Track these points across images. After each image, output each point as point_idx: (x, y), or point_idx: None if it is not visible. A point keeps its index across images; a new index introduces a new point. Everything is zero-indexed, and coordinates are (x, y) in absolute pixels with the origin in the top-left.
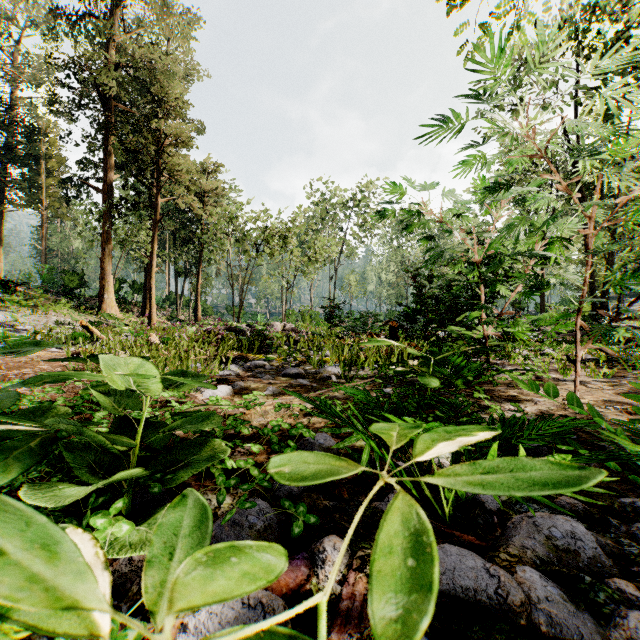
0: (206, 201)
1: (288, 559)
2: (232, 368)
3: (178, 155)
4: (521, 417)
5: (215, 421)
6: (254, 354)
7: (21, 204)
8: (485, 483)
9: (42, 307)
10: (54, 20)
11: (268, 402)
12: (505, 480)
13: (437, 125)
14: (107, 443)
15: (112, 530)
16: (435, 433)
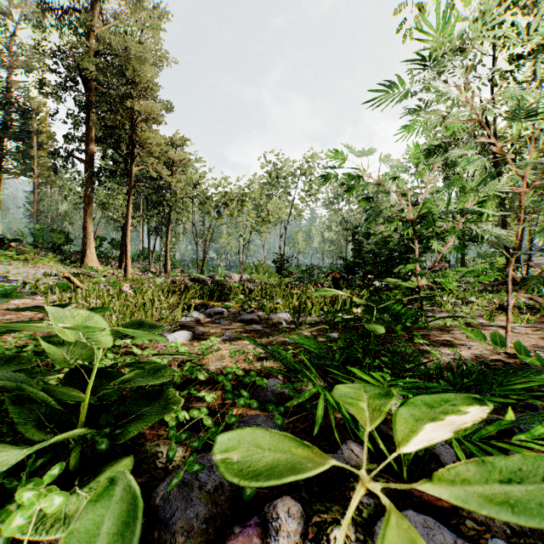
0: (174, 170)
1: (239, 526)
2: (194, 314)
3: (150, 130)
4: (467, 365)
5: (166, 374)
6: (214, 302)
7: (16, 173)
8: (511, 500)
9: (32, 261)
10: (43, 14)
11: (224, 348)
12: (539, 496)
13: (381, 91)
14: (49, 400)
15: (41, 505)
16: (412, 405)
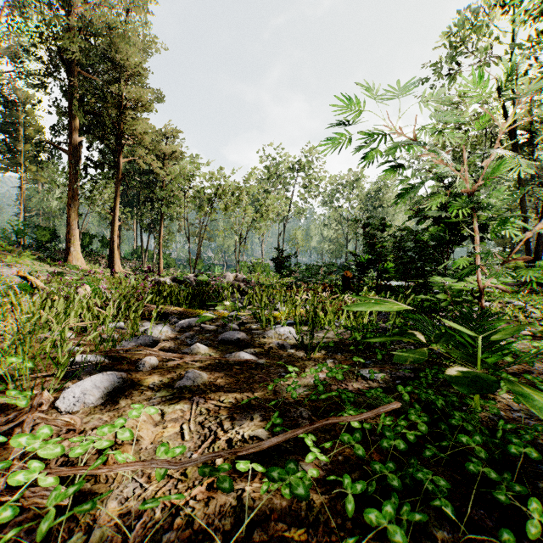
0: (167, 164)
1: None
2: (156, 330)
3: (139, 118)
4: None
5: None
6: (194, 308)
7: (2, 167)
8: None
9: (6, 258)
10: None
11: (135, 467)
12: None
13: None
14: None
15: None
16: None
